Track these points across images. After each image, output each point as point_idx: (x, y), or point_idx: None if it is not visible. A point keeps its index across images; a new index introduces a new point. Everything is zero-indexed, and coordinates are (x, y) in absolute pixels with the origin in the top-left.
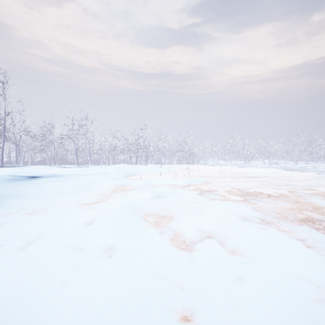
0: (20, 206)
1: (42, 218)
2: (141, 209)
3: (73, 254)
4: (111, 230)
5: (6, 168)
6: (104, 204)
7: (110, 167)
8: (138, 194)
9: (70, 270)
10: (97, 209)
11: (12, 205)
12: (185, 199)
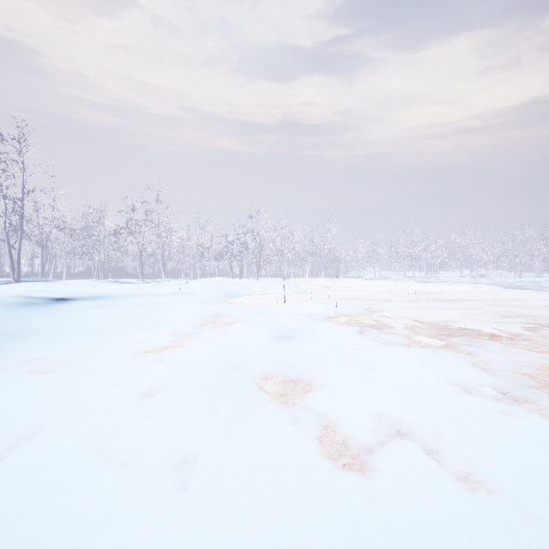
0: (26, 356)
1: (58, 382)
2: (252, 365)
3: (101, 479)
4: (190, 414)
5: (23, 284)
6: (182, 352)
7: (197, 283)
8: (244, 333)
9: (86, 530)
10: (167, 364)
11: (12, 354)
12: (333, 343)
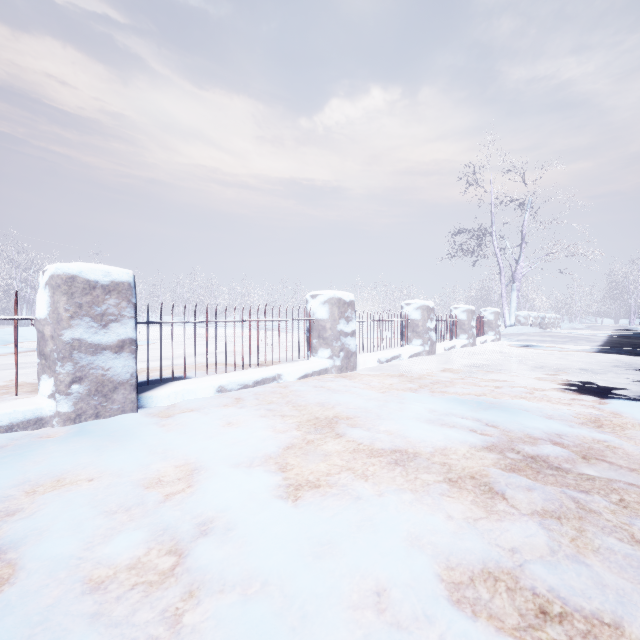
0: None
1: None
2: None
3: None
4: None
5: None
6: None
7: None
8: None
9: None
10: None
11: None
12: None
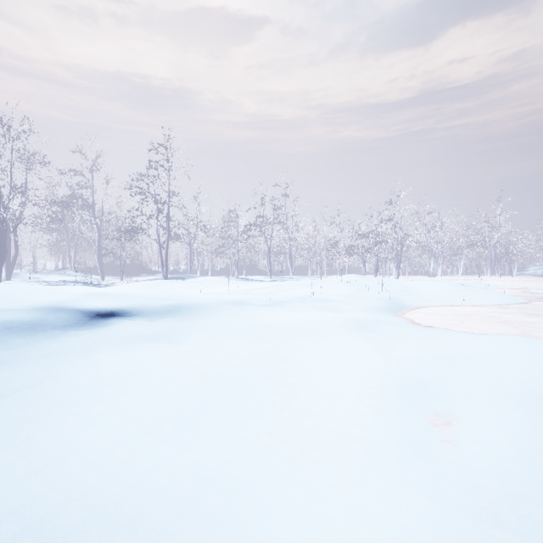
0: None
1: None
2: None
3: None
4: None
5: (153, 281)
6: None
7: (333, 284)
8: None
9: None
10: None
11: None
12: None
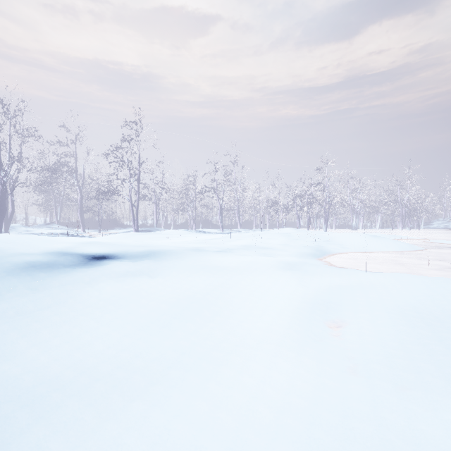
0: None
1: None
2: None
3: None
4: None
5: (127, 233)
6: None
7: (271, 235)
8: None
9: None
10: None
11: None
12: None
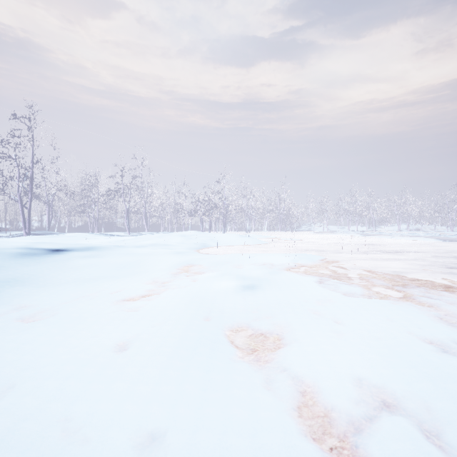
0: (18, 303)
1: (39, 332)
2: (222, 316)
3: None
4: (160, 375)
5: (31, 236)
6: (157, 301)
7: (173, 236)
8: (214, 282)
9: None
10: (142, 314)
11: (6, 301)
12: (297, 293)
